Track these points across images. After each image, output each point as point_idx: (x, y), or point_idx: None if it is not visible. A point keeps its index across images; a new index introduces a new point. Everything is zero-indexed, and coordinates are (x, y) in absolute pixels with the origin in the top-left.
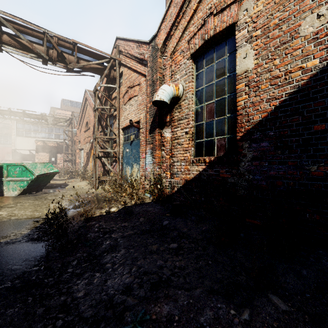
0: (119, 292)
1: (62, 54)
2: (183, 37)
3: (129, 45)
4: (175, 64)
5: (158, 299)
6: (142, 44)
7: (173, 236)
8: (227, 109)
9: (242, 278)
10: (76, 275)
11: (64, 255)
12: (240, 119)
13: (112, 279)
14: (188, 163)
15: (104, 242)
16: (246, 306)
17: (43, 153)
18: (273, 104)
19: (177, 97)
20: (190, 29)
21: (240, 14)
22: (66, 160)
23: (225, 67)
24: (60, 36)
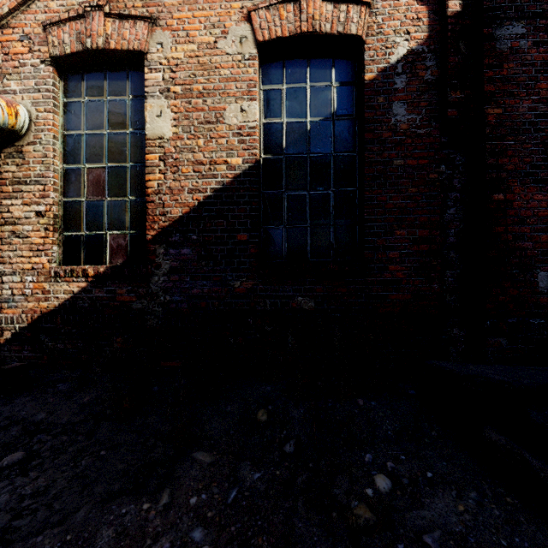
0: None
1: None
2: (31, 8)
3: None
4: (6, 55)
5: None
6: None
7: (11, 438)
8: (131, 188)
9: (159, 450)
10: None
11: None
12: (152, 208)
13: None
14: (45, 277)
15: None
16: (166, 486)
17: None
18: (197, 198)
19: (13, 130)
20: (49, 3)
21: (151, 44)
22: None
23: (127, 116)
24: None
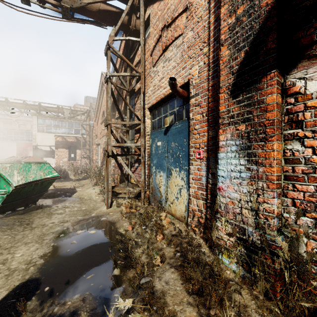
0: None
1: None
2: None
3: None
4: None
5: None
6: None
7: None
8: None
9: None
10: None
11: None
12: None
13: None
14: None
15: None
16: None
17: (63, 149)
18: None
19: None
20: None
21: None
22: (86, 156)
23: None
24: None
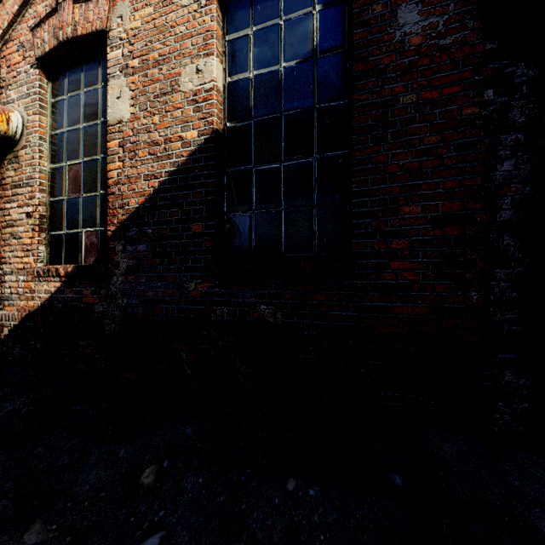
0: None
1: None
2: (25, 17)
3: None
4: (8, 68)
5: None
6: None
7: None
8: (101, 182)
9: (1, 504)
10: None
11: None
12: (112, 201)
13: None
14: (32, 276)
15: None
16: None
17: None
18: (152, 185)
19: (7, 136)
20: (37, 7)
21: (113, 20)
22: None
23: (98, 106)
24: None
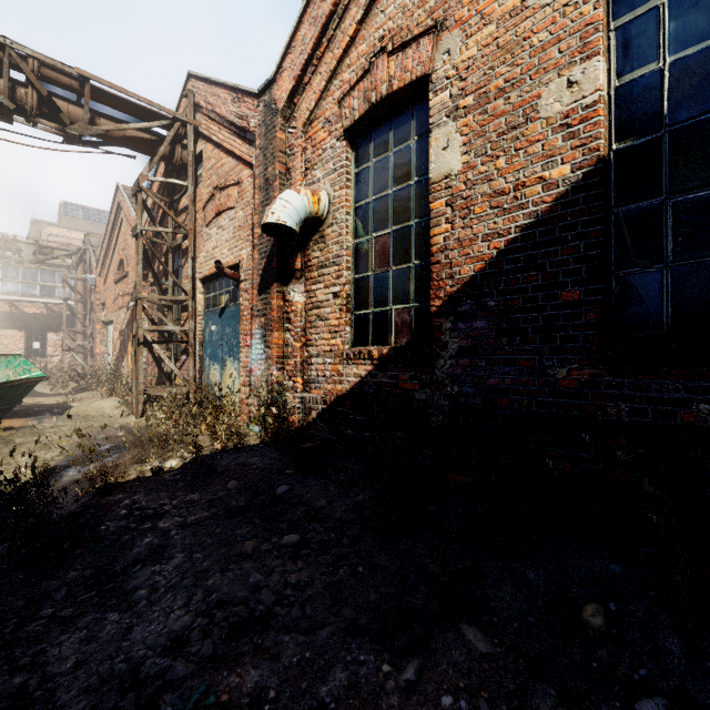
0: (156, 653)
1: (52, 101)
2: (330, 90)
3: (217, 95)
4: (313, 148)
5: (239, 658)
6: (245, 96)
7: (296, 517)
8: (415, 251)
9: (419, 596)
10: (59, 622)
11: (38, 577)
12: (437, 271)
13: (145, 624)
14: (340, 359)
15: (138, 541)
16: (416, 654)
17: (11, 331)
18: (495, 246)
19: (317, 217)
20: (343, 76)
21: (436, 59)
22: (72, 347)
23: (411, 164)
24: (46, 57)
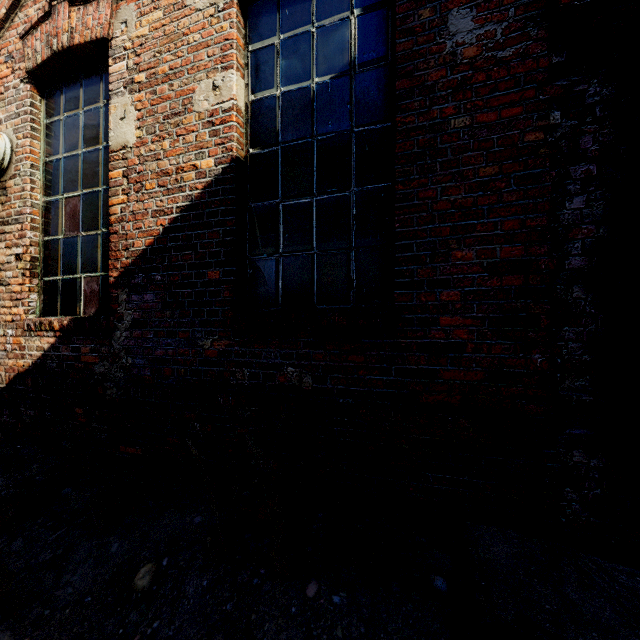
0: None
1: None
2: (14, 22)
3: None
4: None
5: None
6: None
7: None
8: (102, 218)
9: None
10: None
11: None
12: (115, 242)
13: None
14: (22, 330)
15: None
16: None
17: None
18: (161, 223)
19: None
20: (28, 10)
21: (116, 26)
22: None
23: (100, 128)
24: None
